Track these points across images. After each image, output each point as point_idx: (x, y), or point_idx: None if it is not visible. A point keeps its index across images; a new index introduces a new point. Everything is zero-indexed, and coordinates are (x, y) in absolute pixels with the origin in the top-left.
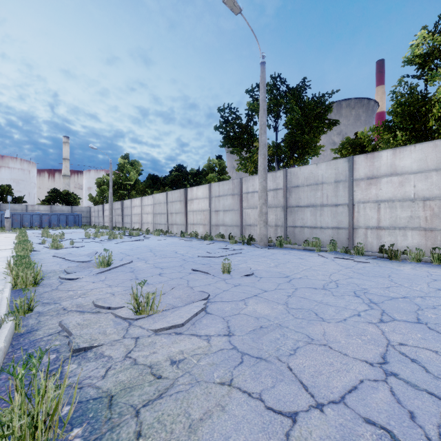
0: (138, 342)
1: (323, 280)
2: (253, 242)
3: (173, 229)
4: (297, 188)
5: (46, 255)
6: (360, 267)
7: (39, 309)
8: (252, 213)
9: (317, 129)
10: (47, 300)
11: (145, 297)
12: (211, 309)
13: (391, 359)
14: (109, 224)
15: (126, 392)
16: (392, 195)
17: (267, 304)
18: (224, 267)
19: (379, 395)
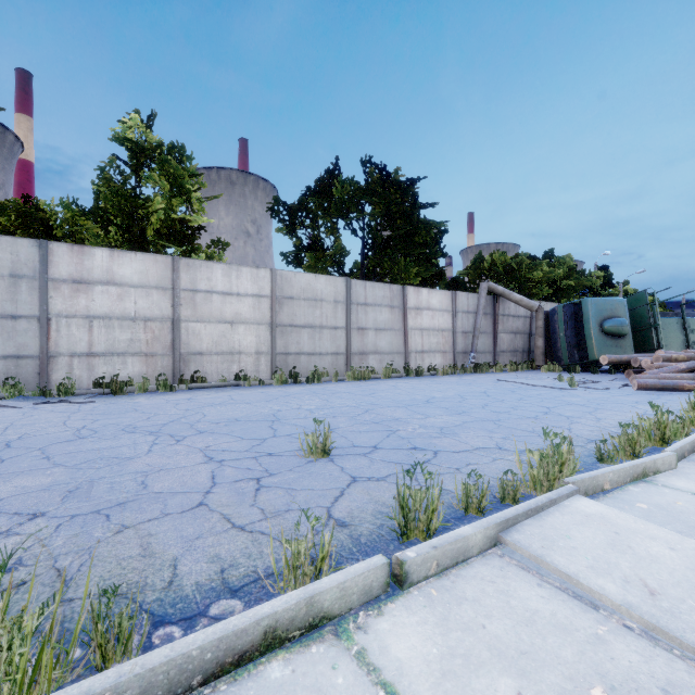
0: None
1: (65, 430)
2: None
3: None
4: None
5: None
6: (92, 408)
7: None
8: None
9: None
10: None
11: None
12: None
13: (213, 455)
14: None
15: None
16: (109, 310)
17: (28, 475)
18: None
19: (228, 471)
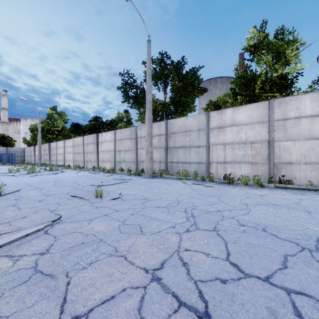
0: None
1: (171, 200)
2: (143, 174)
3: (88, 165)
4: (174, 134)
5: None
6: (205, 190)
7: None
8: (144, 153)
9: (191, 93)
10: None
11: None
12: (53, 229)
13: (167, 264)
14: (38, 162)
15: None
16: (233, 139)
17: (107, 222)
18: (97, 192)
19: (127, 303)
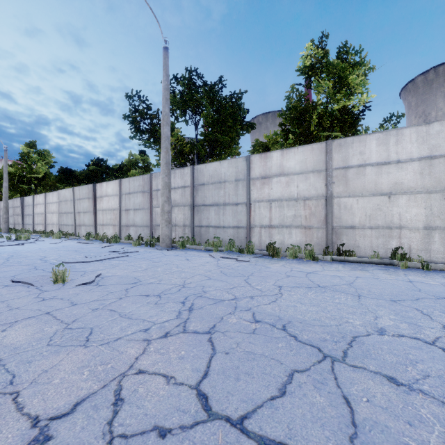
0: None
1: (173, 283)
2: (159, 244)
3: (81, 230)
4: (203, 186)
5: None
6: (234, 266)
7: None
8: None
9: (231, 128)
10: None
11: None
12: None
13: (84, 405)
14: (2, 226)
15: None
16: (281, 194)
17: (40, 325)
18: (57, 275)
19: None
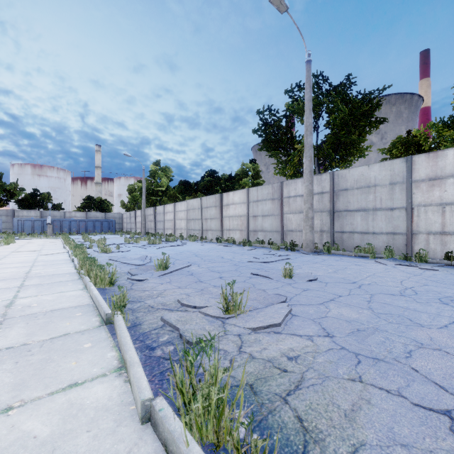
0: (243, 339)
1: (396, 286)
2: (297, 248)
3: (208, 234)
4: (345, 191)
5: (101, 259)
6: (430, 275)
7: (129, 306)
8: (294, 219)
9: (364, 128)
10: (130, 298)
11: (233, 297)
12: (294, 311)
13: None
14: (142, 230)
15: (262, 382)
16: None
17: (350, 308)
18: (285, 271)
19: None
